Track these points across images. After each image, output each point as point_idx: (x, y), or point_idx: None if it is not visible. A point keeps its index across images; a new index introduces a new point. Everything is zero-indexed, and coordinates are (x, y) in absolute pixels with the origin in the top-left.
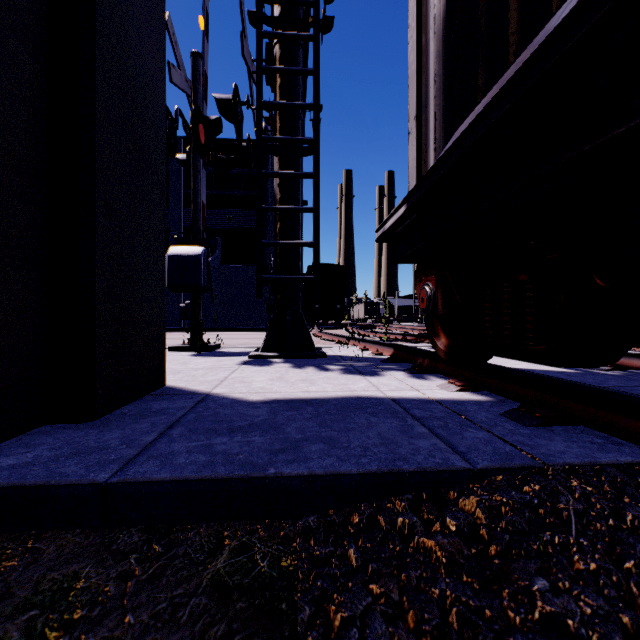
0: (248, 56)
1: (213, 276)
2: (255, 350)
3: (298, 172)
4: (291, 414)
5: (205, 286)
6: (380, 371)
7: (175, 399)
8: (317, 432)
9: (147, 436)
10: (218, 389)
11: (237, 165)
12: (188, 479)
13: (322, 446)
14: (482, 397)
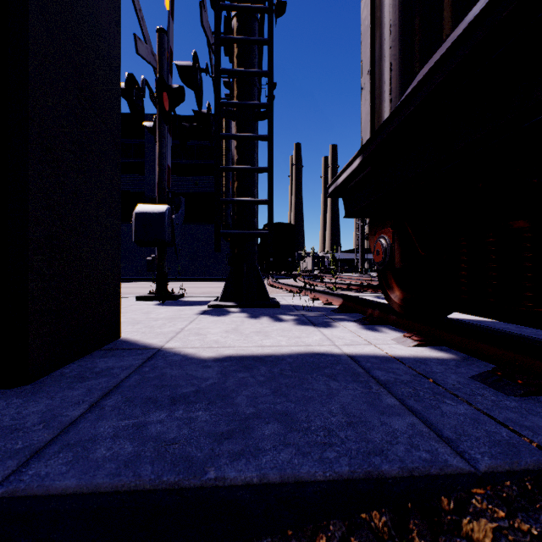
0: (207, 27)
1: (177, 232)
2: (214, 299)
3: (254, 134)
4: (243, 376)
5: (169, 241)
6: (332, 322)
7: (124, 355)
8: (271, 404)
9: (74, 409)
10: (171, 343)
11: (203, 138)
12: (97, 491)
13: (277, 427)
14: (443, 354)
